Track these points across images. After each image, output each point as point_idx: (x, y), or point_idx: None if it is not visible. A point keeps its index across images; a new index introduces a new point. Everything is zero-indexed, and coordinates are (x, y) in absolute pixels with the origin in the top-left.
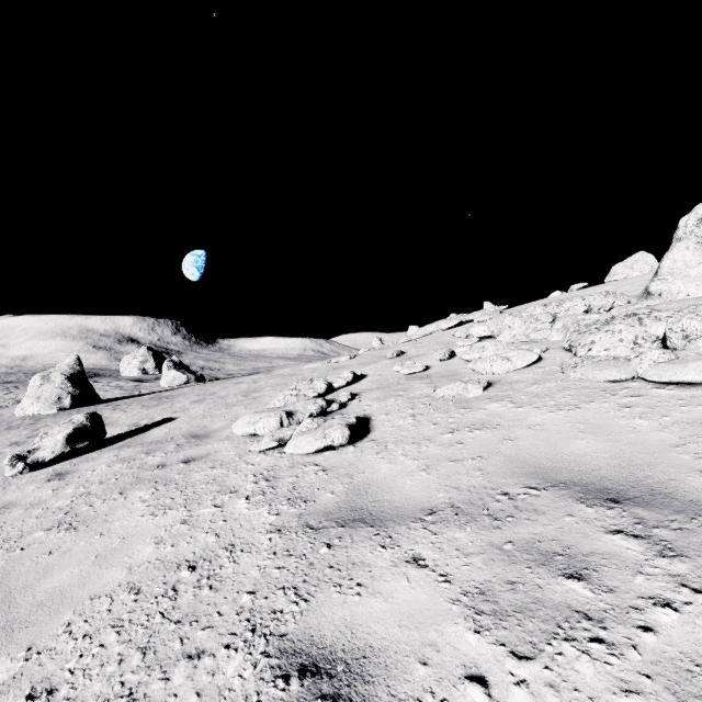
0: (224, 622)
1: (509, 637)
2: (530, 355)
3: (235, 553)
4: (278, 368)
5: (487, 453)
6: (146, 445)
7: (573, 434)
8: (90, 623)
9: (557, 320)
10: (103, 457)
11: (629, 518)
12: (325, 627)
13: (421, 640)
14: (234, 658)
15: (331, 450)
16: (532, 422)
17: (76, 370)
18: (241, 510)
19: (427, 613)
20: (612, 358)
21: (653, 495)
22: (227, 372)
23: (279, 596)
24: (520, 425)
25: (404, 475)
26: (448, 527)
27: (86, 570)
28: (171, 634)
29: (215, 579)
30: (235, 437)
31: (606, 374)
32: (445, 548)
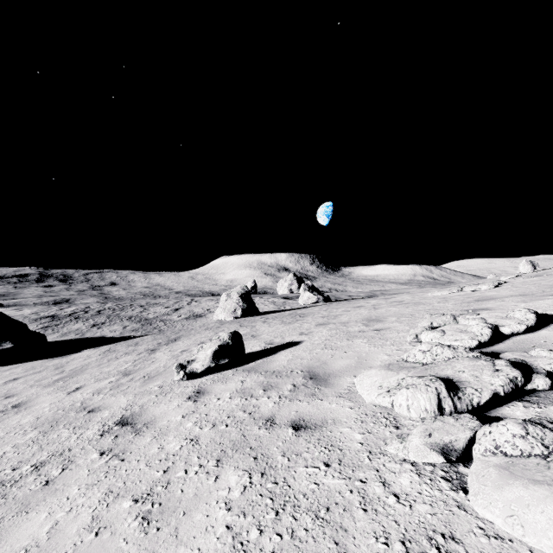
0: None
1: None
2: None
3: None
4: (391, 291)
5: None
6: (268, 375)
7: None
8: None
9: None
10: (233, 381)
11: None
12: None
13: None
14: None
15: None
16: None
17: (245, 290)
18: None
19: None
20: None
21: None
22: (348, 294)
23: None
24: None
25: None
26: None
27: None
28: None
29: None
30: (359, 395)
31: None
32: None
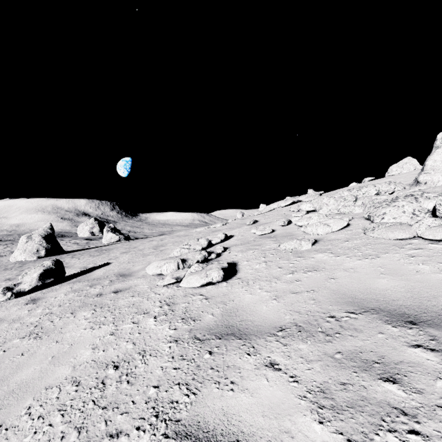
0: (136, 409)
1: (345, 428)
2: (342, 222)
3: (145, 357)
4: (176, 231)
5: (317, 288)
6: (90, 281)
7: (376, 275)
8: (44, 407)
9: (358, 200)
10: (62, 289)
11: (424, 336)
12: (208, 415)
13: (279, 427)
14: (142, 438)
15: (211, 285)
16: (347, 267)
17: (48, 232)
18: (151, 326)
19: (282, 406)
20: (399, 223)
21: (440, 319)
22: (144, 234)
23: (175, 390)
24: (339, 268)
25: (261, 302)
26: (293, 340)
27: (44, 368)
28: (99, 417)
29: (131, 376)
30: (148, 275)
31: (395, 234)
32: (293, 356)
